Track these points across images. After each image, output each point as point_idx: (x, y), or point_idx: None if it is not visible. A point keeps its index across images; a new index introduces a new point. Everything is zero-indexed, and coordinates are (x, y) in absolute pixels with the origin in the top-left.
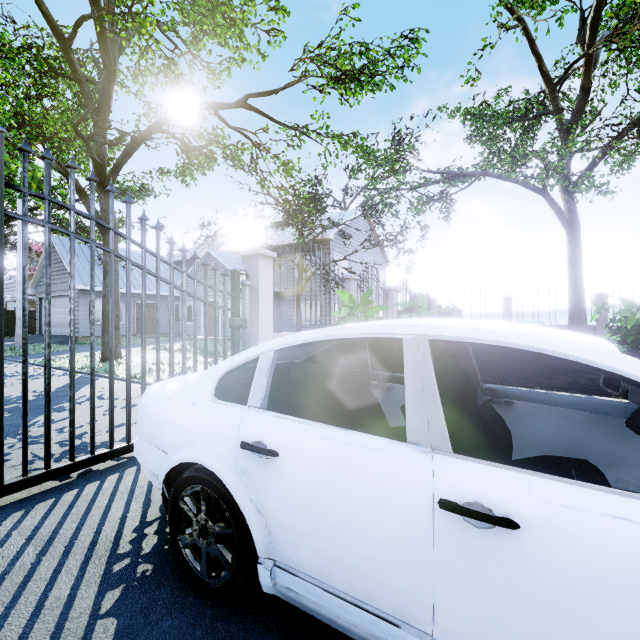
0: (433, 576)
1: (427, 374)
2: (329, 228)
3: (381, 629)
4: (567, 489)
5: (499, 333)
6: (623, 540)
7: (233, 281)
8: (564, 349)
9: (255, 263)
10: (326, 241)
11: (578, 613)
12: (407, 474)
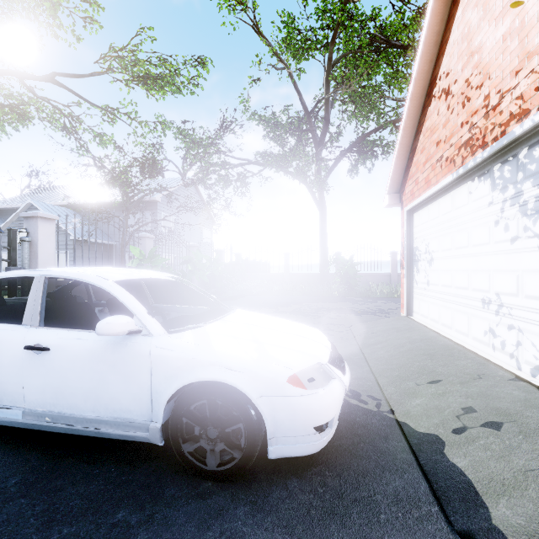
0: (23, 380)
1: (39, 293)
2: (150, 193)
3: (5, 413)
4: (70, 332)
5: (72, 273)
6: (77, 346)
7: (10, 237)
8: (90, 279)
9: (35, 223)
10: (154, 202)
11: (65, 376)
12: (16, 338)
